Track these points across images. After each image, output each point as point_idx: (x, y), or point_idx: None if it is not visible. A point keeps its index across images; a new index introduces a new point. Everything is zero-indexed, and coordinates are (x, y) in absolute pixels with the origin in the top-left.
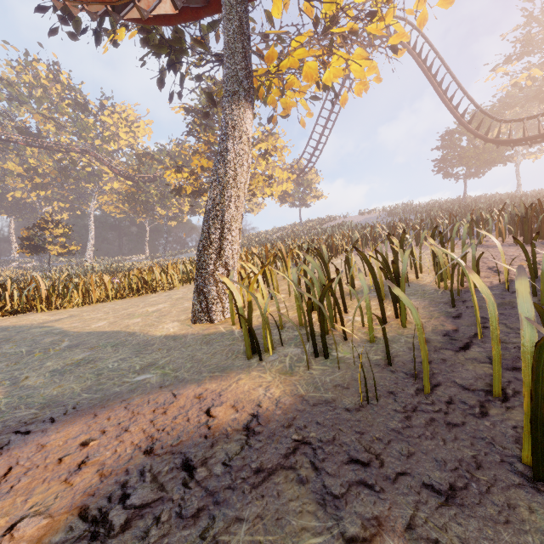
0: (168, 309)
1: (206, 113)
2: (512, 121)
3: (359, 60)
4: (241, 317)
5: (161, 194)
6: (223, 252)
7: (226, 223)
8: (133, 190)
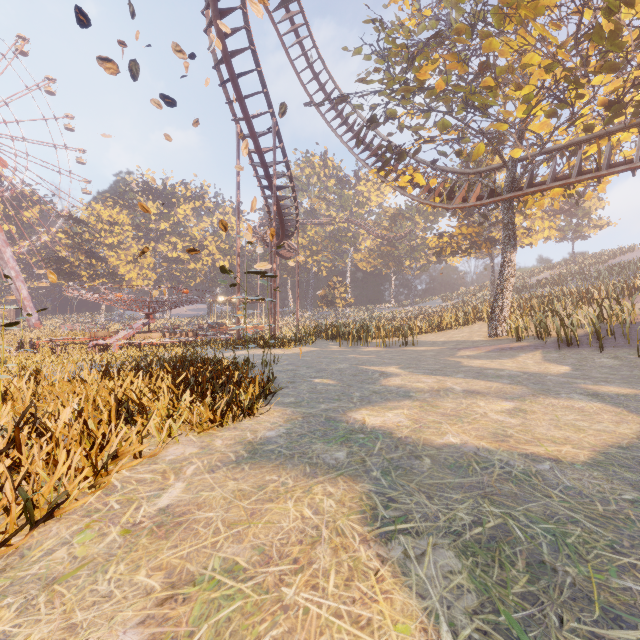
0: (470, 335)
1: (481, 223)
2: None
3: None
4: (514, 330)
5: (410, 248)
6: (503, 310)
7: (504, 299)
8: (388, 249)
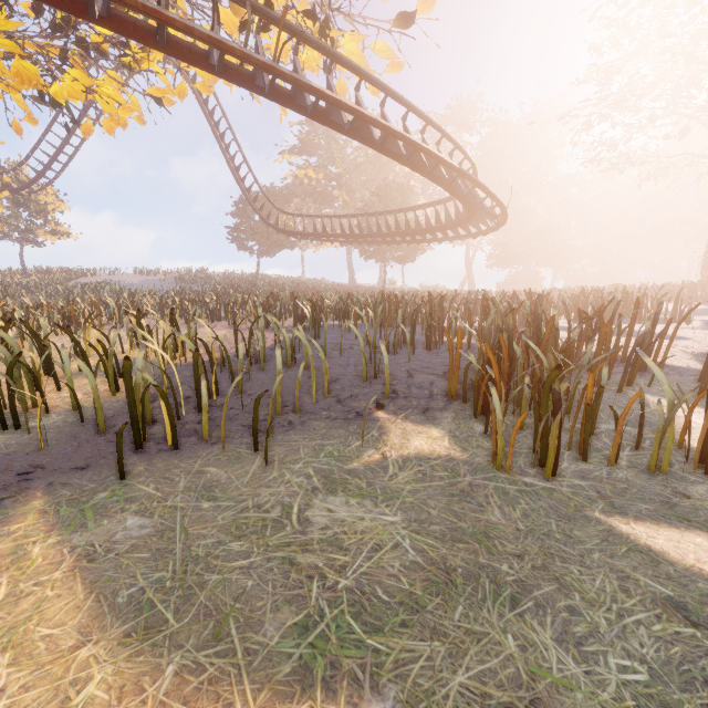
0: None
1: None
2: (287, 214)
3: (109, 91)
4: None
5: None
6: None
7: None
8: None
